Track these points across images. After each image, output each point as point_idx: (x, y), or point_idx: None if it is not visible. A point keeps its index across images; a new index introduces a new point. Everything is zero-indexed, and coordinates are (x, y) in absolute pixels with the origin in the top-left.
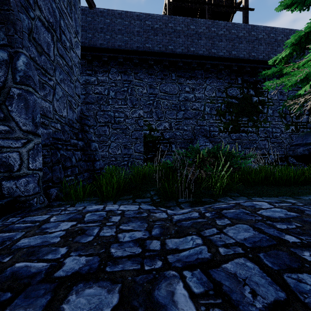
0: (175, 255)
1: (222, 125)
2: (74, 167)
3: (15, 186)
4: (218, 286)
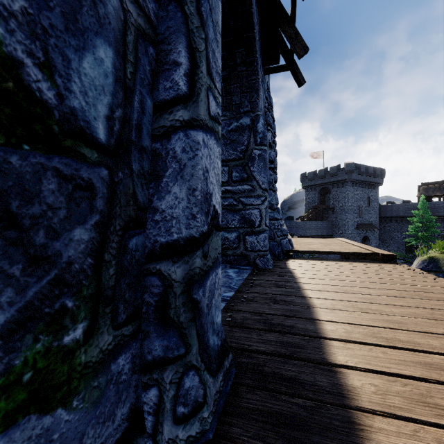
0: None
1: None
2: None
3: None
4: None
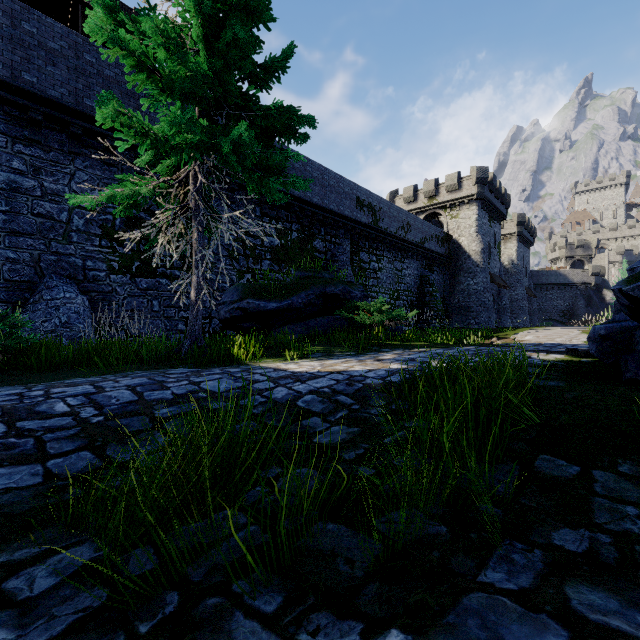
0: None
1: (116, 258)
2: None
3: None
4: None
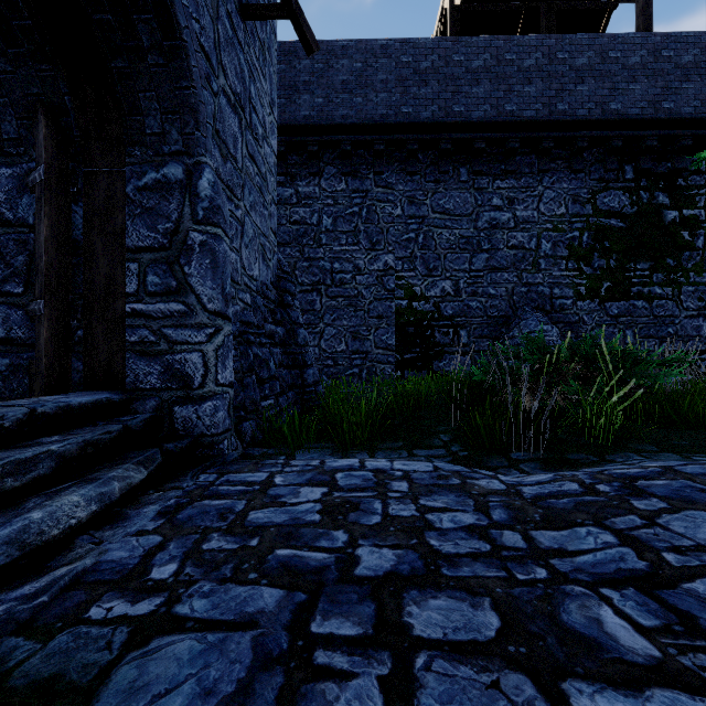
0: (566, 560)
1: (583, 281)
2: (273, 381)
3: (195, 415)
4: (689, 619)
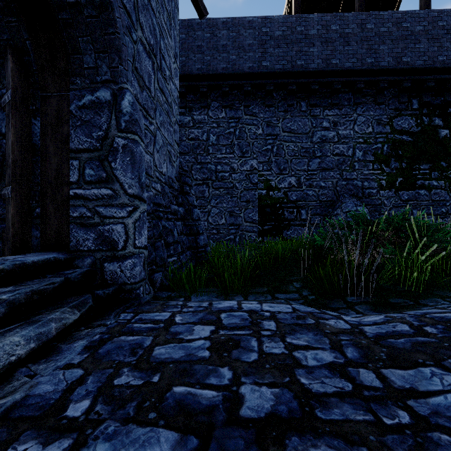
0: (420, 401)
1: (384, 177)
2: (176, 244)
3: (119, 269)
4: None
